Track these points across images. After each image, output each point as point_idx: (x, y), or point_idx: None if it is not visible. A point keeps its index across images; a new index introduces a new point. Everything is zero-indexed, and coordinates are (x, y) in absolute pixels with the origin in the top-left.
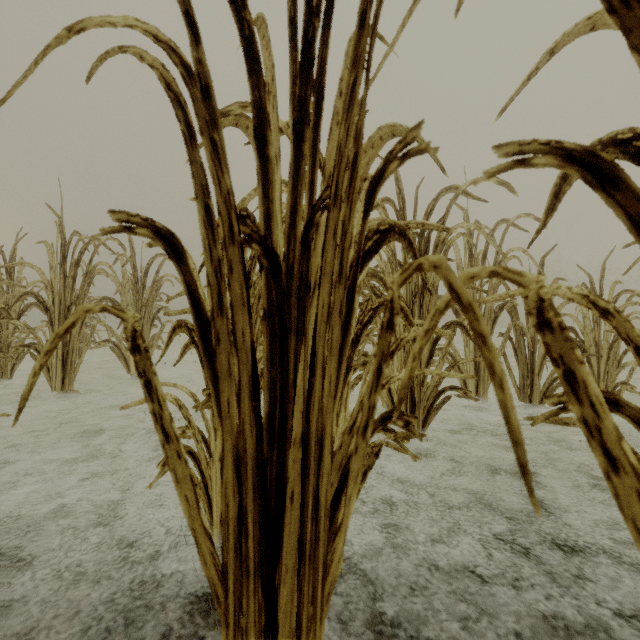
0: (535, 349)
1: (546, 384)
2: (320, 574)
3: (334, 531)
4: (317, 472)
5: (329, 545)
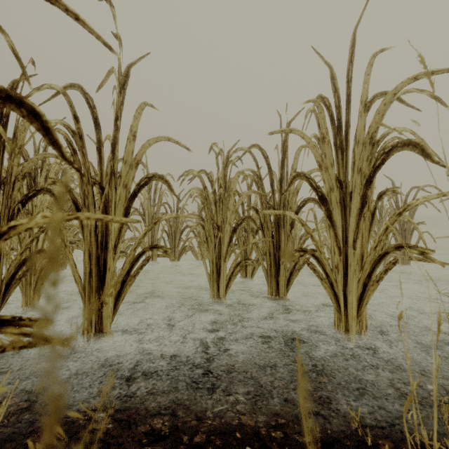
0: (176, 236)
1: (180, 251)
2: (0, 293)
3: (12, 287)
4: (0, 264)
5: (9, 291)
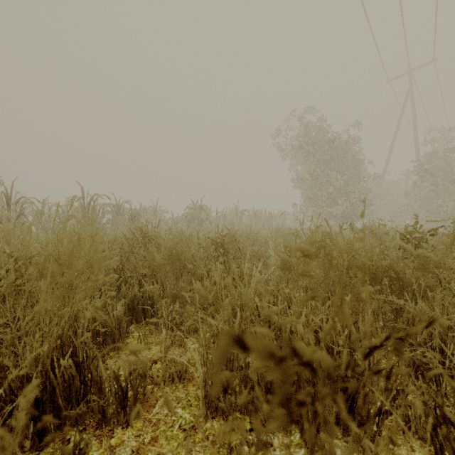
0: None
1: None
2: None
3: None
4: None
5: None
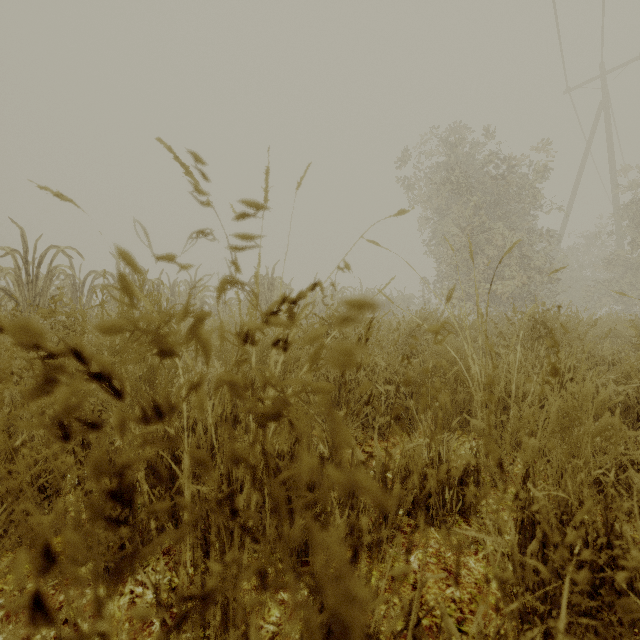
0: None
1: None
2: None
3: None
4: None
5: None
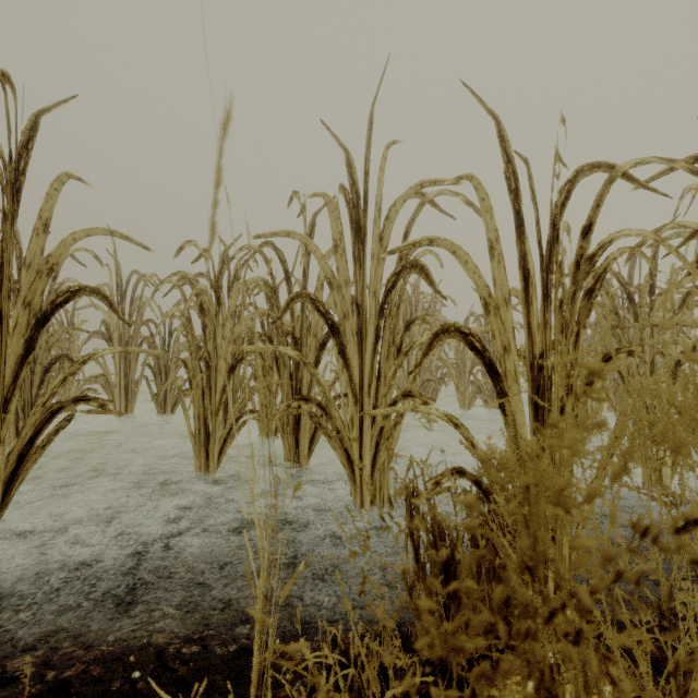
0: (168, 373)
1: (175, 398)
2: None
3: None
4: None
5: None
